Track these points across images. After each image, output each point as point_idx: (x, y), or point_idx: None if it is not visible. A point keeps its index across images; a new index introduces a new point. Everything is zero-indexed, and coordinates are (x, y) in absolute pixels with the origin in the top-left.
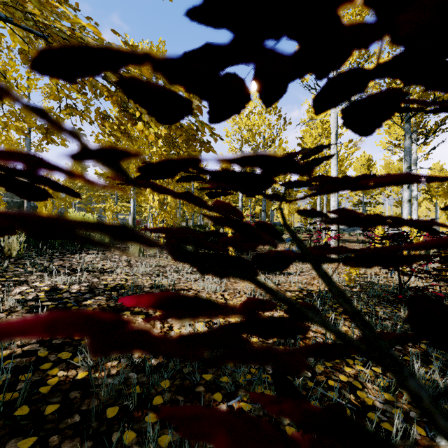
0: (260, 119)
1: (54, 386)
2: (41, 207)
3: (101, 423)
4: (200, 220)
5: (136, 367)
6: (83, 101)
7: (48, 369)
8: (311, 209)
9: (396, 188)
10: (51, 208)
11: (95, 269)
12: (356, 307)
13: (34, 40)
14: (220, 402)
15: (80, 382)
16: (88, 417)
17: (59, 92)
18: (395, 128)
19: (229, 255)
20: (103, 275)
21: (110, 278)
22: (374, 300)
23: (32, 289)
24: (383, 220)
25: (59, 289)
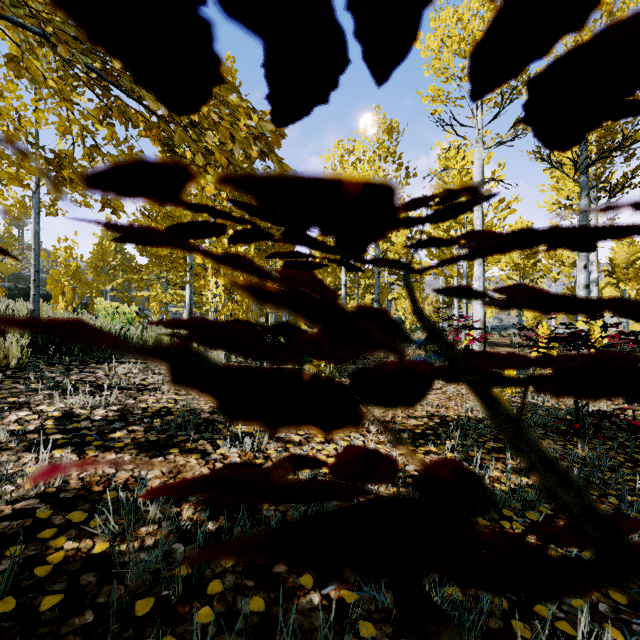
0: (371, 169)
1: (58, 566)
2: (57, 296)
3: (125, 624)
4: (286, 315)
5: (185, 535)
6: (108, 135)
7: (50, 539)
8: (463, 285)
9: (567, 269)
10: (71, 297)
11: (131, 385)
12: (588, 497)
13: (36, 46)
14: (311, 589)
15: (98, 559)
16: (106, 615)
17: (71, 122)
18: (566, 182)
19: (301, 374)
20: (142, 394)
21: (151, 399)
22: (539, 431)
23: (35, 415)
24: (614, 302)
25: (76, 415)
